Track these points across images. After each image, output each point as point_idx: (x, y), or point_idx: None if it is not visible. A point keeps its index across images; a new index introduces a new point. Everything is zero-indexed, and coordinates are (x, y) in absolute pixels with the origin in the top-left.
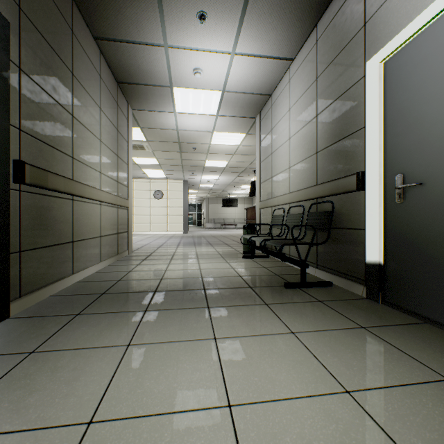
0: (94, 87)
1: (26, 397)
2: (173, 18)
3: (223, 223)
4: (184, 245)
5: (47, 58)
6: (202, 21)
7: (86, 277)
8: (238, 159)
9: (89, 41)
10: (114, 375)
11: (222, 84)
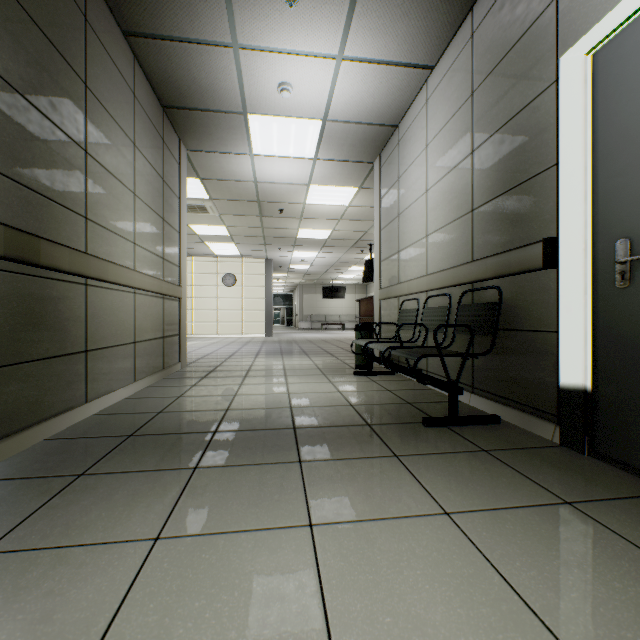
0: (123, 110)
1: None
2: None
3: (323, 321)
4: (265, 355)
5: (39, 55)
6: (291, 2)
7: (109, 406)
8: (346, 227)
9: (116, 38)
10: (120, 609)
11: (322, 108)
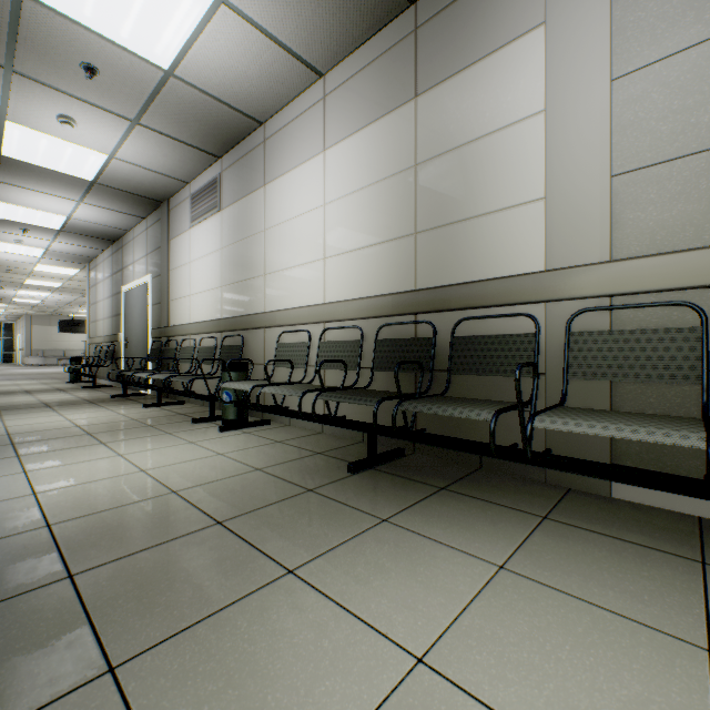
0: None
1: None
2: (0, 226)
3: (62, 356)
4: None
5: None
6: (26, 233)
7: None
8: (77, 284)
9: None
10: None
11: (46, 247)
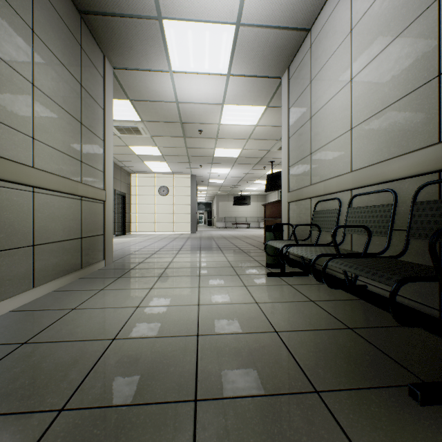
0: None
1: None
2: None
3: (234, 222)
4: (186, 251)
5: None
6: None
7: None
8: (253, 146)
9: None
10: None
11: (236, 8)
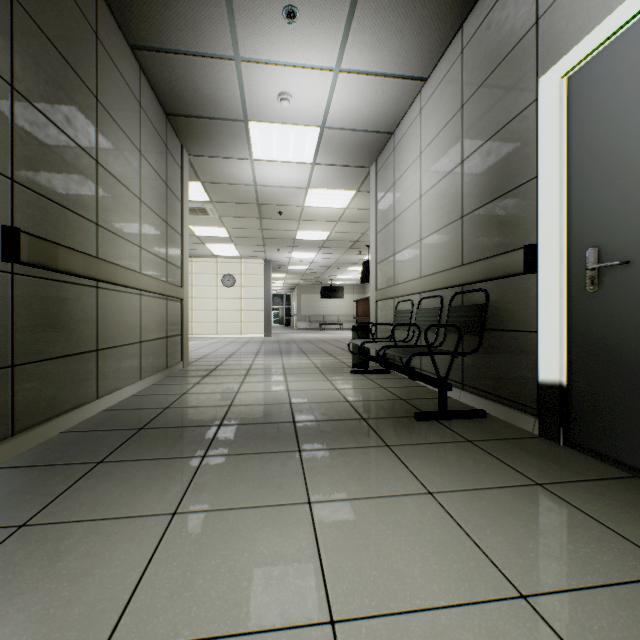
0: (130, 120)
1: (2, 606)
2: (247, 16)
3: (322, 321)
4: (265, 355)
5: (56, 74)
6: (290, 20)
7: (118, 402)
8: (344, 229)
9: (123, 52)
10: (148, 566)
11: (321, 116)
